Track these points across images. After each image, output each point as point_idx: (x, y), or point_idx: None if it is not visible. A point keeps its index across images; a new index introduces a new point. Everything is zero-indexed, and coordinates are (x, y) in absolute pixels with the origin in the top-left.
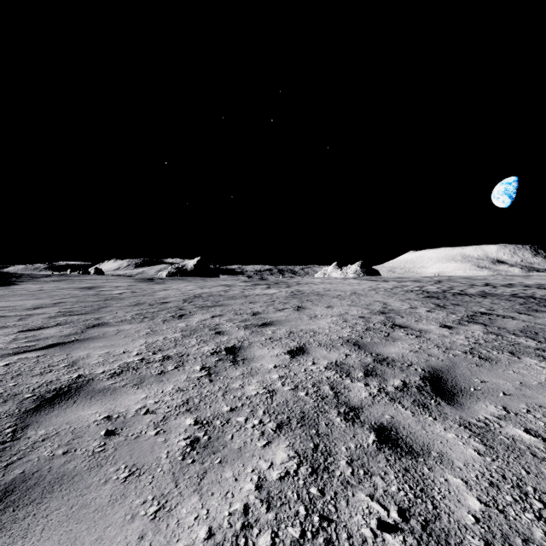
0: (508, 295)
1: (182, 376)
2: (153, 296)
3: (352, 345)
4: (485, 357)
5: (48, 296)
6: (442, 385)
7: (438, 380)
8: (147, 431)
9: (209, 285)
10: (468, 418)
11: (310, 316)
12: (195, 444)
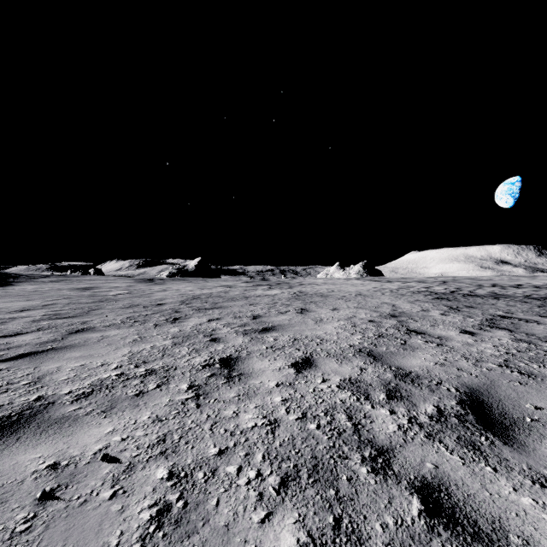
0: (521, 296)
1: (163, 399)
2: (150, 297)
3: (366, 355)
4: (526, 371)
5: (40, 297)
6: (487, 412)
7: (481, 406)
8: (100, 490)
9: (209, 286)
10: (540, 468)
11: (315, 320)
12: (163, 518)
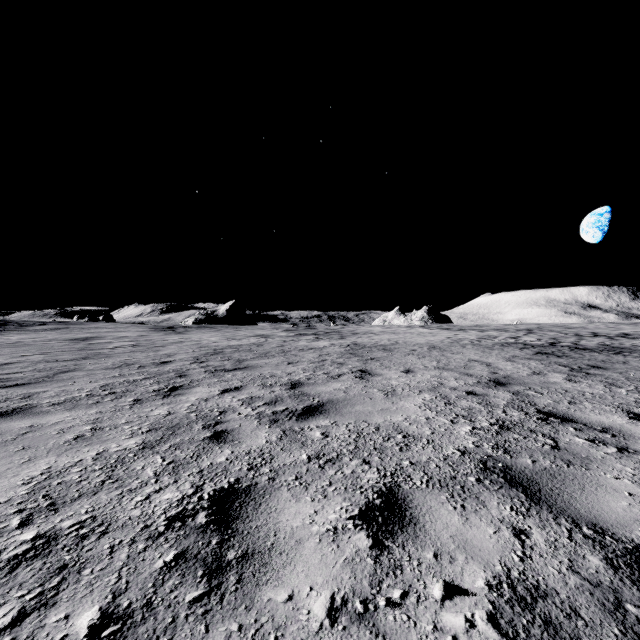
0: None
1: None
2: (157, 352)
3: (505, 481)
4: None
5: (11, 352)
6: None
7: None
8: None
9: (241, 335)
10: None
11: (384, 392)
12: None
